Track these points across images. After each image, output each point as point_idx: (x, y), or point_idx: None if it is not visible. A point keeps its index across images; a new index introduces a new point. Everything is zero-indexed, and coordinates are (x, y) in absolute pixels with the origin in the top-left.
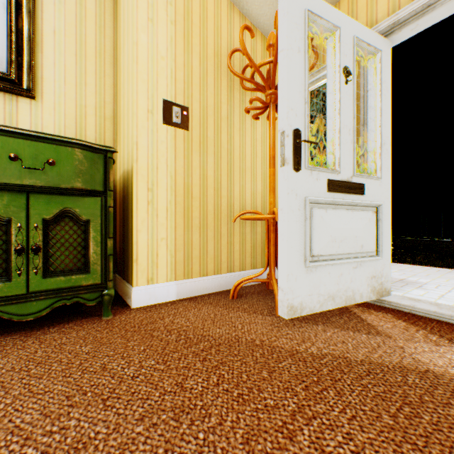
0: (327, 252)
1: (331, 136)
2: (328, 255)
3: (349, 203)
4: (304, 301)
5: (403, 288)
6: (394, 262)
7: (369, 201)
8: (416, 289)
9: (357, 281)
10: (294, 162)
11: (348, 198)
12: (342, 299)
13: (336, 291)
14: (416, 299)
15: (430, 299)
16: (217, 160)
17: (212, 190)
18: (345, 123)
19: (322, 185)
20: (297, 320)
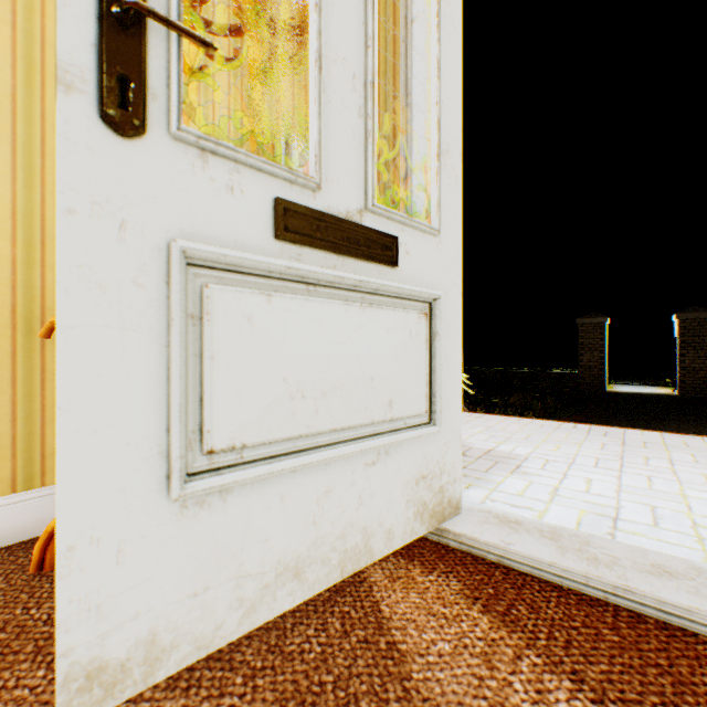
0: (273, 431)
1: (301, 80)
2: (283, 440)
3: (352, 282)
4: (169, 623)
5: (489, 475)
6: (482, 408)
7: (413, 286)
8: (511, 477)
9: (380, 500)
10: (102, 87)
11: (352, 271)
12: (331, 565)
13: (310, 545)
14: (513, 518)
15: (538, 503)
16: (27, 158)
17: (4, 242)
18: (340, 51)
19: (255, 213)
20: (166, 676)
